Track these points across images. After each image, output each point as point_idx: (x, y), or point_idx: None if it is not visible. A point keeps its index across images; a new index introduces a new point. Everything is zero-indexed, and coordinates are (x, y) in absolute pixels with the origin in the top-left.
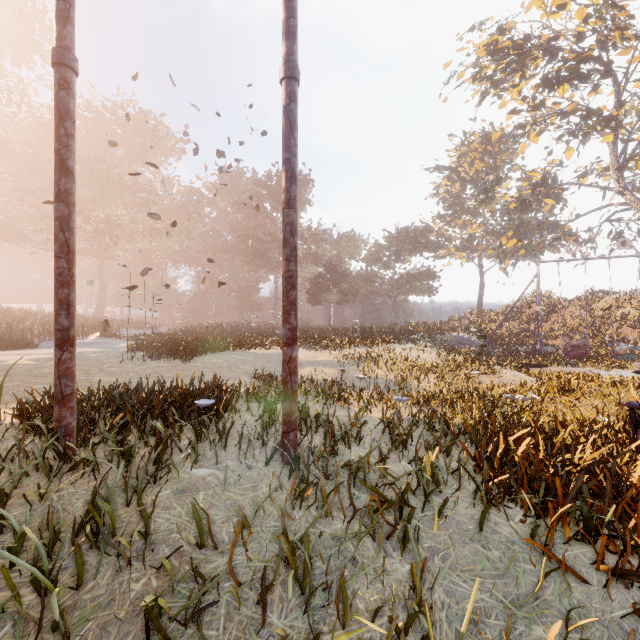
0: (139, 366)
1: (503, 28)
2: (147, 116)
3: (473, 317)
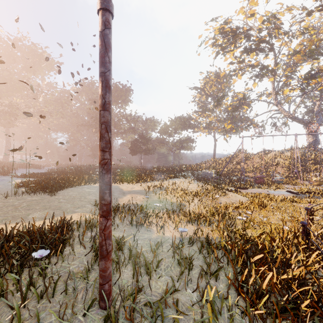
0: (18, 200)
1: (226, 21)
2: (36, 47)
3: (211, 162)
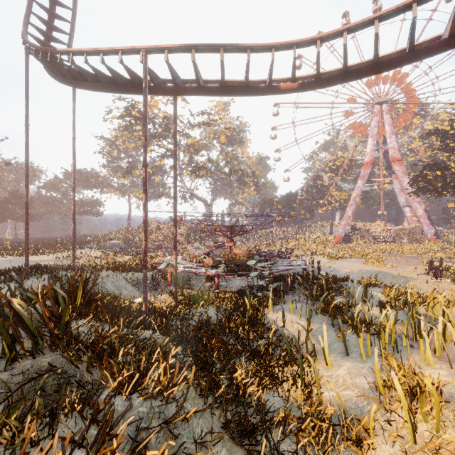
0: None
1: (134, 106)
2: None
3: (123, 231)
